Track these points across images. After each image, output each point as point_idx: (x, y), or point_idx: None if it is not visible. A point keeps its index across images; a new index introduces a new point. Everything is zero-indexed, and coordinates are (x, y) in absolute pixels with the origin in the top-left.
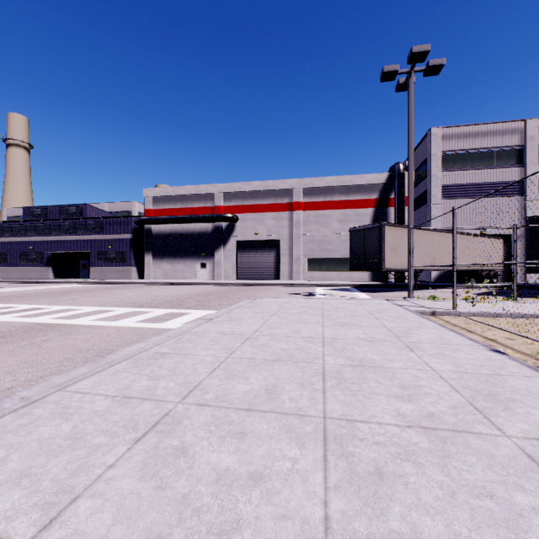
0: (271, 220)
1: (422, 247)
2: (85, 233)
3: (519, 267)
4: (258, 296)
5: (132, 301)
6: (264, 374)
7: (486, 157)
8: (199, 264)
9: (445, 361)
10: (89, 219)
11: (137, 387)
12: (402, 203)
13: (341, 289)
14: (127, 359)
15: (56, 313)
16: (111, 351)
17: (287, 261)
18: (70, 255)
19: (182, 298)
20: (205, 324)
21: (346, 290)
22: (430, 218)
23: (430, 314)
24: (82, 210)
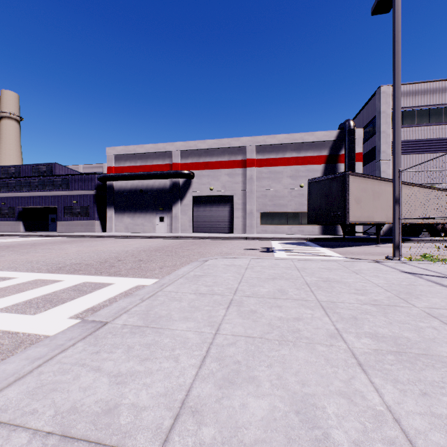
0: (225, 176)
1: (385, 199)
2: (52, 189)
3: None
4: (211, 253)
5: (60, 260)
6: None
7: (434, 114)
8: (157, 218)
9: None
10: (56, 176)
11: None
12: (352, 158)
13: (297, 243)
14: None
15: None
16: None
17: (241, 215)
18: (40, 210)
19: (123, 256)
20: (68, 351)
21: (303, 244)
22: (380, 173)
23: None
24: (51, 168)
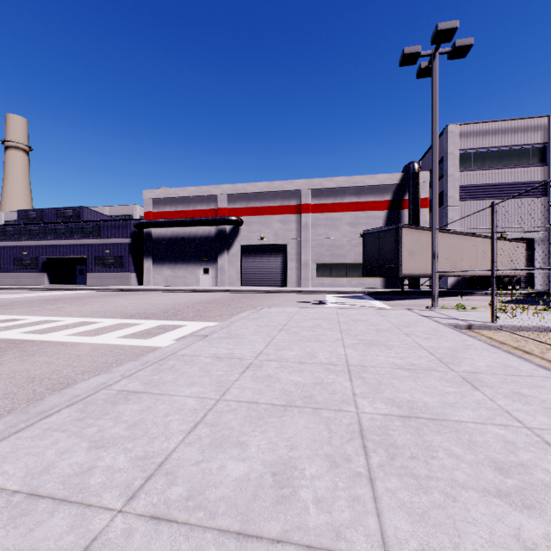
0: (278, 223)
1: (441, 251)
2: (82, 237)
3: (542, 273)
4: (264, 305)
5: (123, 310)
6: (271, 435)
7: (506, 156)
8: (201, 269)
9: (532, 408)
10: (86, 222)
11: (62, 469)
12: (417, 205)
13: (353, 296)
14: (74, 403)
15: (30, 326)
16: (72, 381)
17: (295, 266)
18: (66, 260)
19: (179, 307)
20: (197, 343)
21: (359, 297)
22: (447, 221)
23: (466, 328)
24: (79, 213)
